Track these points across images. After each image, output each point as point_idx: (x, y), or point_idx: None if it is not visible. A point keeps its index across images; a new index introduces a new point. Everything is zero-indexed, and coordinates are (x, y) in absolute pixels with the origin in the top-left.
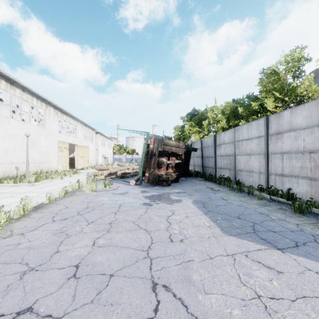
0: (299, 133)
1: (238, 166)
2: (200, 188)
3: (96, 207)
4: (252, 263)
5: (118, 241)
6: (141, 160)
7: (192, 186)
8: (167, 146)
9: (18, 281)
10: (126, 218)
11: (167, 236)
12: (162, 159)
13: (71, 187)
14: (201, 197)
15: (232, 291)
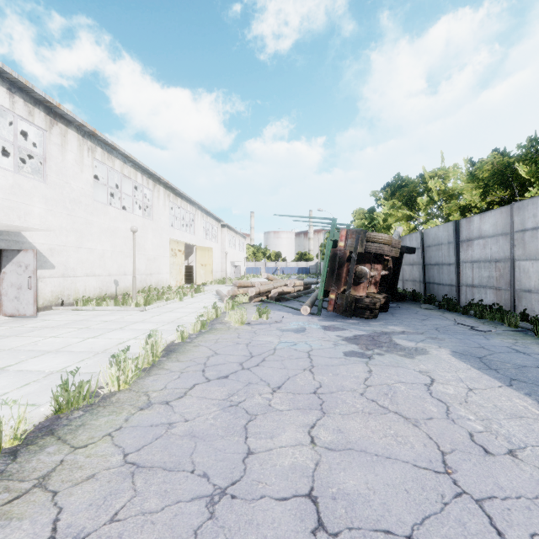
0: None
1: (520, 282)
2: (443, 325)
3: (266, 355)
4: None
5: (360, 439)
6: (322, 270)
7: (422, 320)
8: (374, 243)
9: (209, 521)
10: (339, 382)
11: (463, 435)
12: (362, 268)
13: (206, 315)
14: (462, 344)
15: None
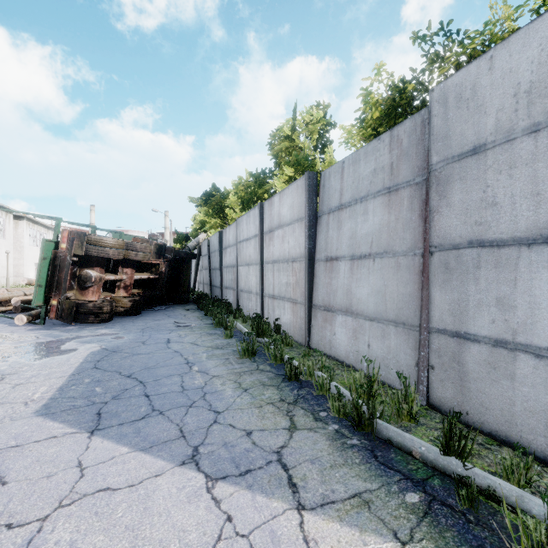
0: (285, 231)
1: (240, 283)
2: (161, 324)
3: None
4: None
5: None
6: (37, 274)
7: (154, 320)
8: (96, 246)
9: None
10: None
11: None
12: (87, 272)
13: None
14: (132, 340)
15: None
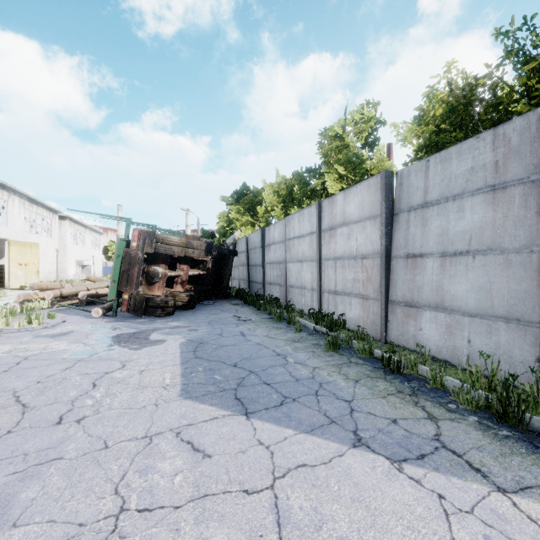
0: (352, 228)
1: (289, 279)
2: (222, 318)
3: None
4: (176, 446)
5: None
6: (112, 270)
7: (212, 314)
8: (163, 244)
9: None
10: (9, 384)
11: (60, 413)
12: (155, 269)
13: None
14: (208, 333)
15: (78, 510)
